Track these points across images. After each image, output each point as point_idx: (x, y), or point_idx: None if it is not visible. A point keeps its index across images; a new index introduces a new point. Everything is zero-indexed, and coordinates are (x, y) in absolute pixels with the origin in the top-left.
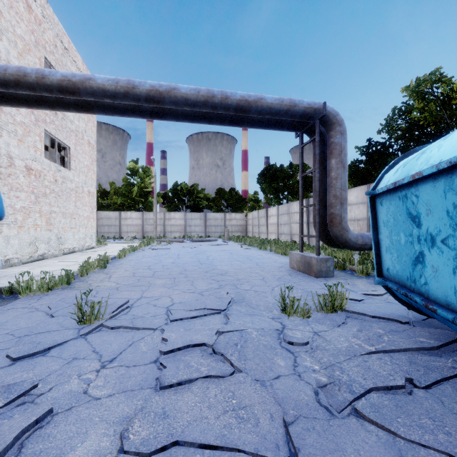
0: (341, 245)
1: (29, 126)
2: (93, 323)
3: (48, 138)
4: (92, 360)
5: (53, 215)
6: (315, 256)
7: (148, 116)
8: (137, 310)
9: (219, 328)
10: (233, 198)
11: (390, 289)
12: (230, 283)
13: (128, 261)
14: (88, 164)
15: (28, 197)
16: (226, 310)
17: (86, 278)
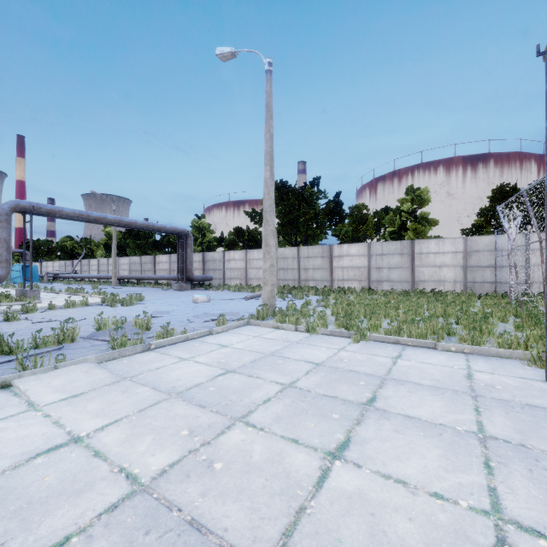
0: None
1: None
2: None
3: None
4: None
5: None
6: None
7: None
8: None
9: None
10: None
11: None
12: None
13: None
14: None
15: None
16: None
17: None
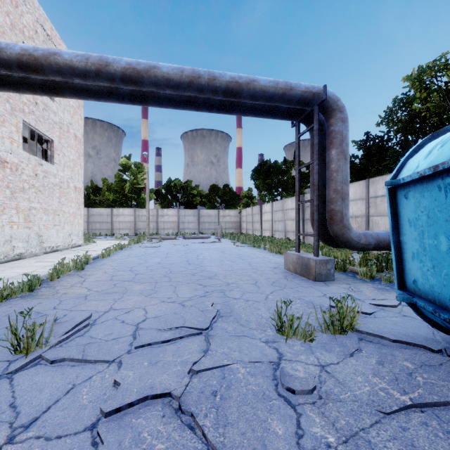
0: (342, 245)
1: (3, 115)
2: (34, 352)
3: (29, 129)
4: (0, 424)
5: (32, 211)
6: (313, 257)
7: (127, 100)
8: (98, 329)
9: (195, 361)
10: (226, 194)
11: (414, 305)
12: (218, 288)
13: (111, 261)
14: (74, 158)
15: (2, 192)
16: (209, 328)
17: (55, 282)
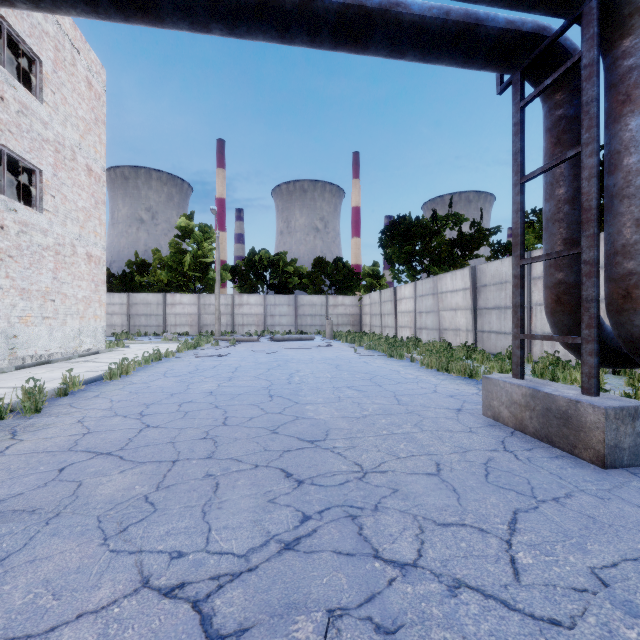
0: None
1: None
2: None
3: None
4: None
5: None
6: (591, 400)
7: (106, 1)
8: None
9: None
10: (339, 272)
11: None
12: (337, 499)
13: (119, 388)
14: (86, 207)
15: None
16: None
17: None
